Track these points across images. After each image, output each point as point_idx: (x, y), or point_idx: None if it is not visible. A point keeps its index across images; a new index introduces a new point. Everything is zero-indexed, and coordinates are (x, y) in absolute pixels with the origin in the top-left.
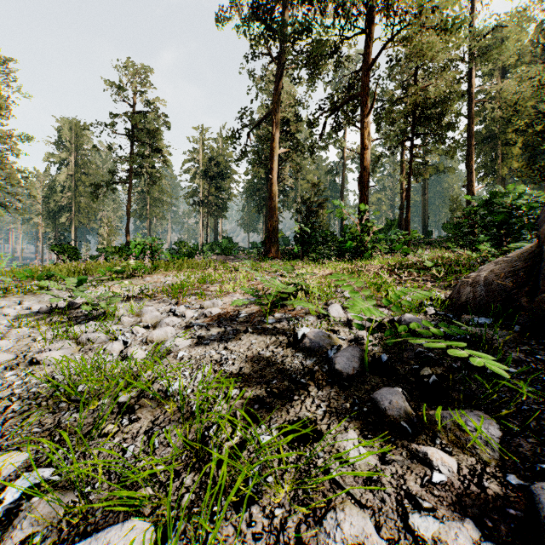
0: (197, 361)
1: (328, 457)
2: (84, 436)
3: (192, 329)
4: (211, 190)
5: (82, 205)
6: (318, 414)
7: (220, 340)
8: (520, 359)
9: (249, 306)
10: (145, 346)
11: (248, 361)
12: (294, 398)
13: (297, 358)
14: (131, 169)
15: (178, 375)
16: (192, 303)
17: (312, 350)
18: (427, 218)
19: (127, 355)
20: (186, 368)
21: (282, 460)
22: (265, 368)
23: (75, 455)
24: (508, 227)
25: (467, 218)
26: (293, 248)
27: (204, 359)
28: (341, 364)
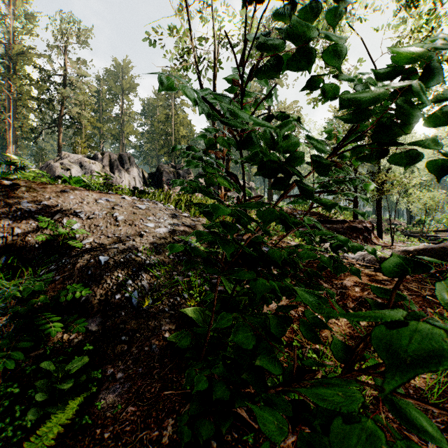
0: None
1: None
2: None
3: None
4: None
5: None
6: None
7: None
8: None
9: None
10: None
11: None
12: None
13: None
14: None
15: None
16: None
17: None
18: None
19: None
20: None
21: None
22: None
23: None
24: None
25: None
26: None
27: None
28: None
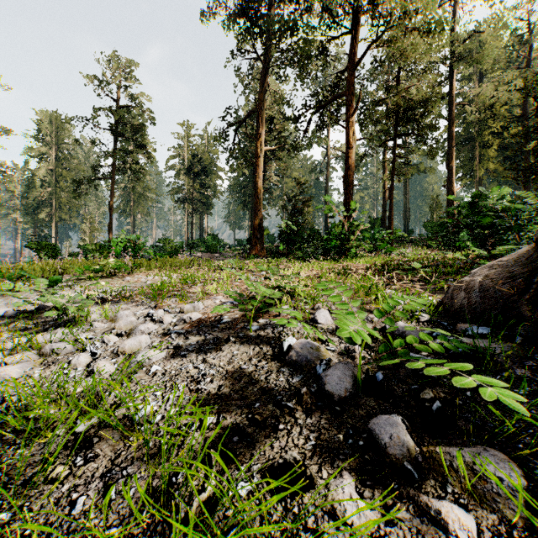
0: (171, 377)
1: (320, 514)
2: (27, 482)
3: (170, 338)
4: (196, 187)
5: (63, 201)
6: (306, 449)
7: (198, 350)
8: (528, 378)
9: (231, 310)
10: (115, 358)
11: (228, 377)
12: (279, 428)
13: (283, 375)
14: (114, 164)
15: (149, 395)
16: (172, 306)
17: (299, 364)
18: (408, 216)
19: (93, 370)
20: (158, 386)
21: (264, 517)
22: (247, 386)
23: (9, 513)
24: (493, 228)
25: (452, 218)
26: (278, 245)
27: (180, 375)
28: (331, 384)
